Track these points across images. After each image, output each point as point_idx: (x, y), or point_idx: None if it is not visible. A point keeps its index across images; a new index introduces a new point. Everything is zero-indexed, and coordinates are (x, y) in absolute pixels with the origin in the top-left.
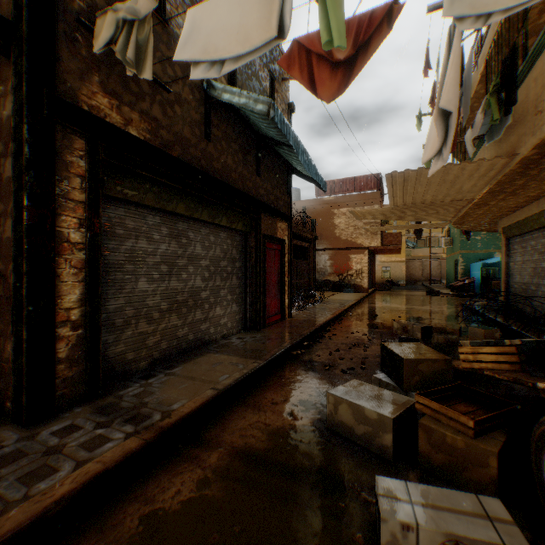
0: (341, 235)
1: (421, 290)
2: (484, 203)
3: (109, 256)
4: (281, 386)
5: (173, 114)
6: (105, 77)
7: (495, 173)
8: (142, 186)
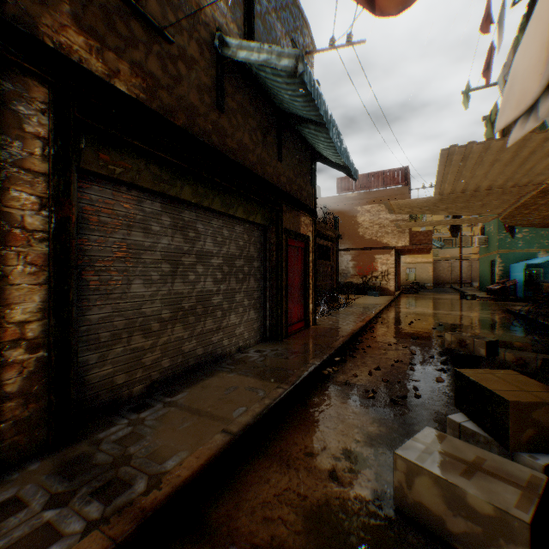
0: (364, 234)
1: (452, 293)
2: None
3: (91, 251)
4: (314, 422)
5: (175, 73)
6: (79, 7)
7: None
8: (135, 161)
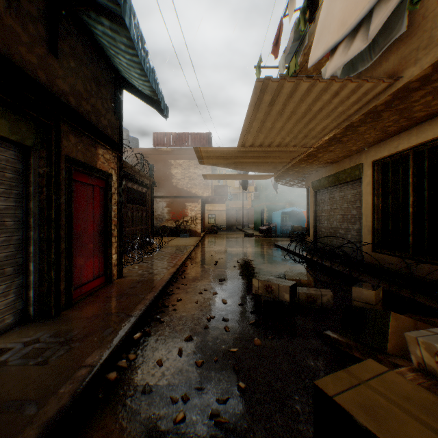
0: (177, 184)
1: (239, 233)
2: (316, 154)
3: None
4: None
5: None
6: None
7: (354, 111)
8: None
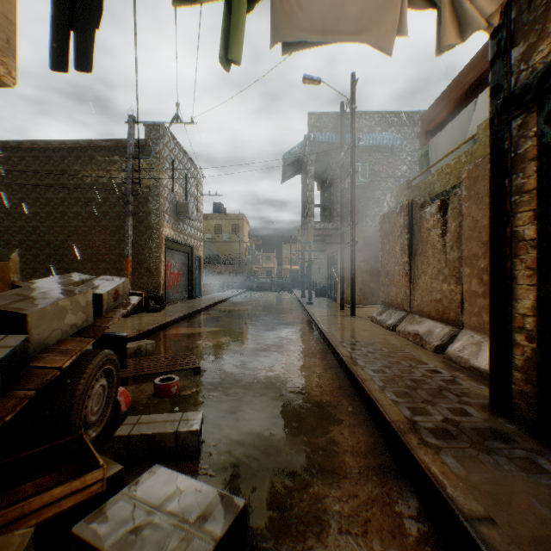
0: None
1: None
2: None
3: None
4: None
5: None
6: None
7: None
8: None
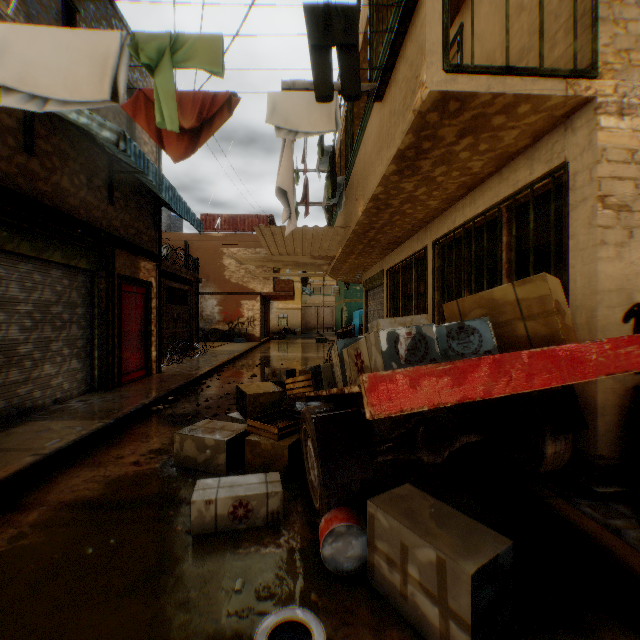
0: (231, 278)
1: (314, 338)
2: (345, 260)
3: None
4: (132, 441)
5: None
6: None
7: (342, 238)
8: None
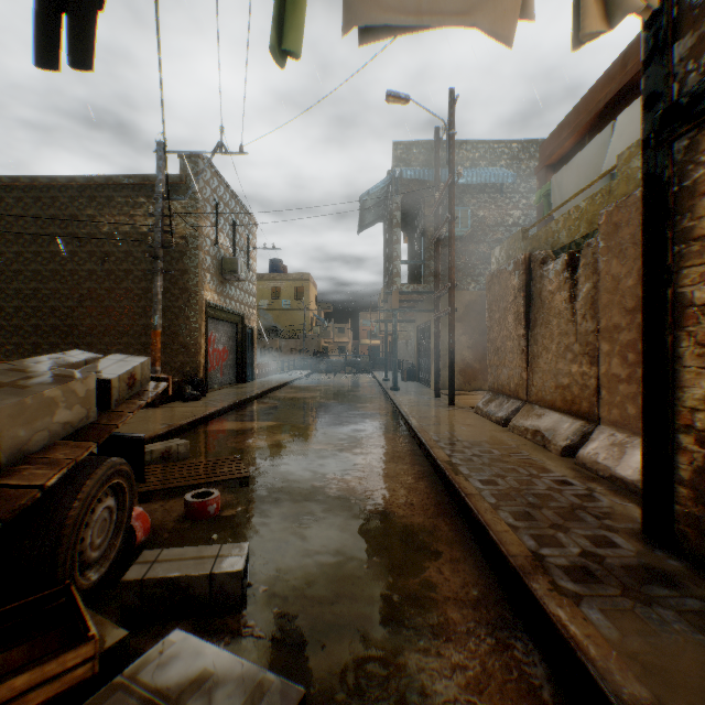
0: None
1: None
2: None
3: None
4: None
5: None
6: None
7: None
8: None
